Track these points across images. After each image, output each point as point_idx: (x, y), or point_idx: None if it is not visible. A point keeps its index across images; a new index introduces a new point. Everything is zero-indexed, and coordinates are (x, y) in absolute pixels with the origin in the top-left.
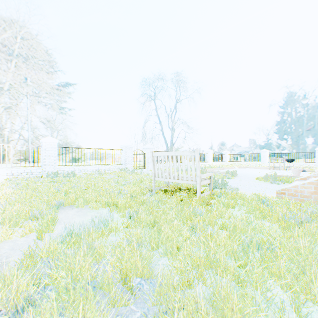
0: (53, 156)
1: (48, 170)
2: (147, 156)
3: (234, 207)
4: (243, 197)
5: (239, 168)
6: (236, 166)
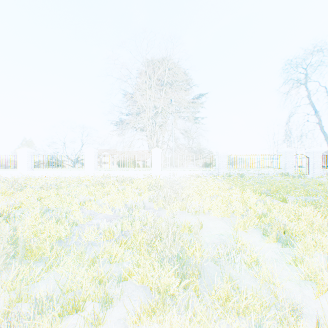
0: (224, 162)
1: (221, 172)
2: (312, 161)
3: None
4: None
5: None
6: None
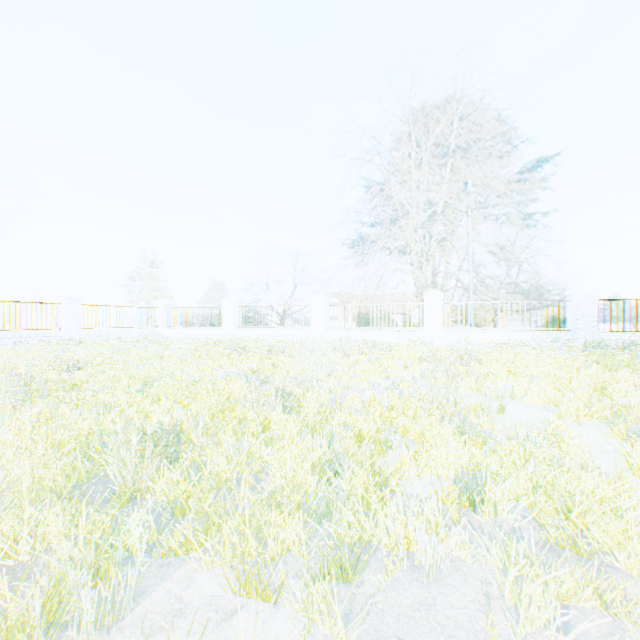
0: (589, 316)
1: (581, 337)
2: None
3: None
4: None
5: None
6: None
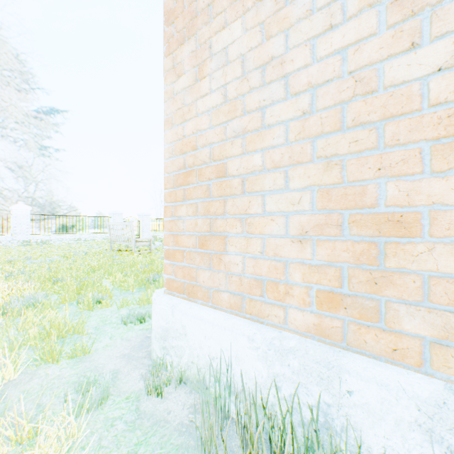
0: (26, 224)
1: (20, 238)
2: (143, 224)
3: None
4: None
5: None
6: None
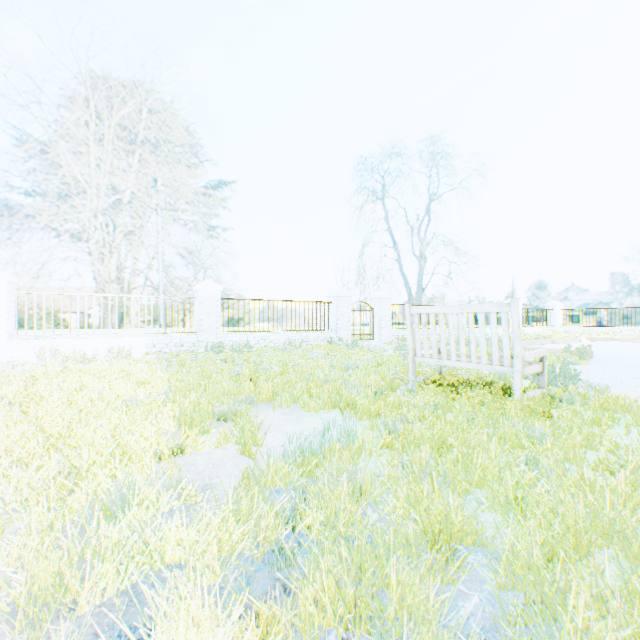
0: (215, 315)
1: (207, 339)
2: (379, 315)
3: (612, 428)
4: (629, 405)
5: (593, 341)
6: (584, 336)
